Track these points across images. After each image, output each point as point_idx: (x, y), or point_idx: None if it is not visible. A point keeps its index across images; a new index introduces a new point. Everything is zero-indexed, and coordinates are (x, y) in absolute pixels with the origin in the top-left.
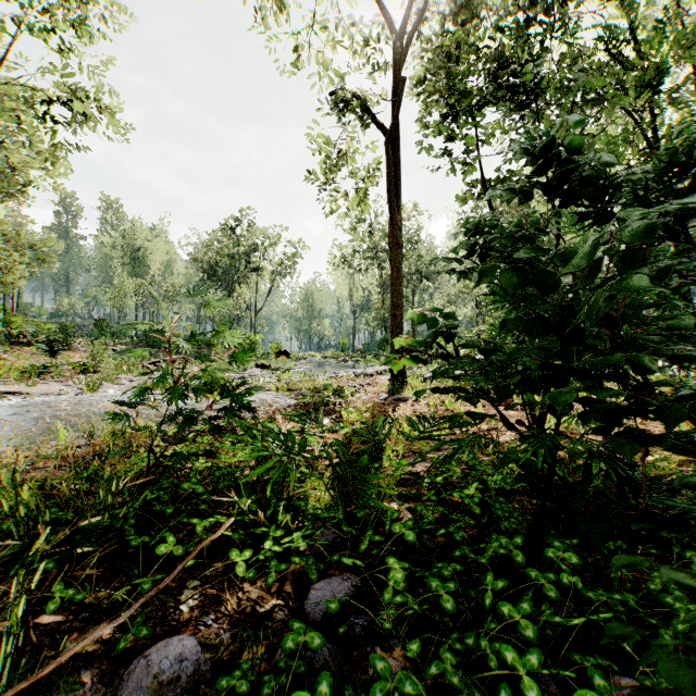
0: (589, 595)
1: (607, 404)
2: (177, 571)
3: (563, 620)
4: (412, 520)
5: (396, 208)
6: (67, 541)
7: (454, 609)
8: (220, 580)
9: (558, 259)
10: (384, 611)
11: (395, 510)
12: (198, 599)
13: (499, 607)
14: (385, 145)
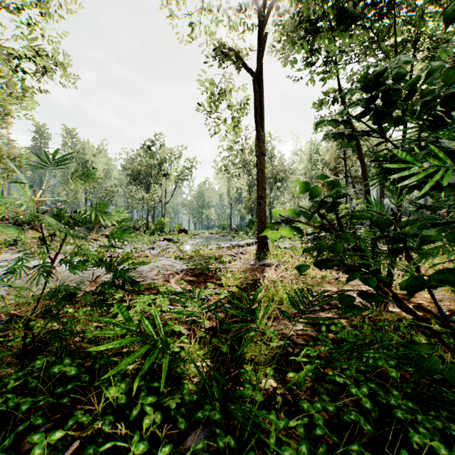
0: None
1: None
2: None
3: None
4: (306, 443)
5: (261, 126)
6: None
7: None
8: None
9: None
10: None
11: (272, 388)
12: None
13: None
14: (253, 80)
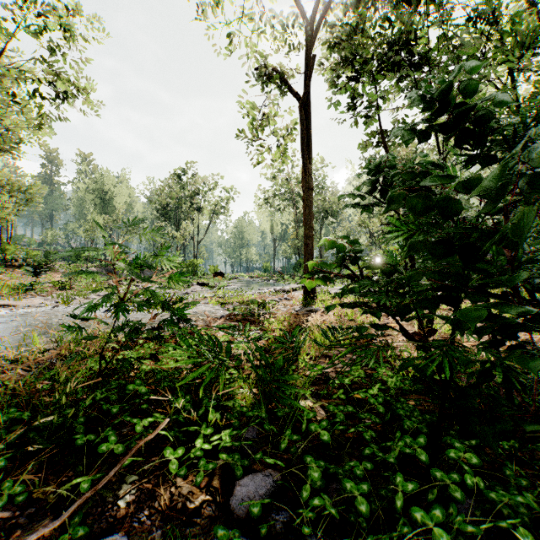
0: (492, 496)
1: (509, 319)
2: (114, 471)
3: (476, 529)
4: (326, 420)
5: (308, 158)
6: (24, 437)
7: (368, 511)
8: (156, 474)
9: (463, 186)
10: (303, 512)
11: (309, 407)
12: (135, 494)
13: (412, 512)
14: (299, 108)
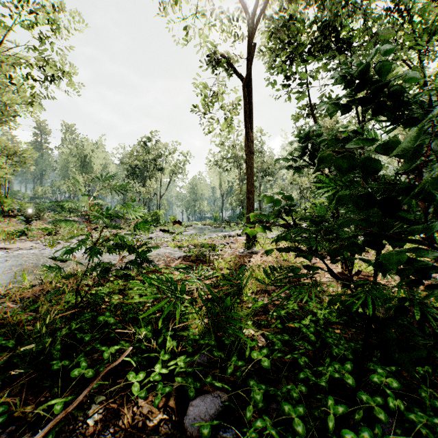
0: (411, 417)
1: (427, 264)
2: (83, 395)
3: None
4: (266, 349)
5: (250, 128)
6: (9, 362)
7: (304, 432)
8: (121, 395)
9: (386, 147)
10: (247, 432)
11: (252, 335)
12: (102, 413)
13: (343, 433)
14: (243, 87)
